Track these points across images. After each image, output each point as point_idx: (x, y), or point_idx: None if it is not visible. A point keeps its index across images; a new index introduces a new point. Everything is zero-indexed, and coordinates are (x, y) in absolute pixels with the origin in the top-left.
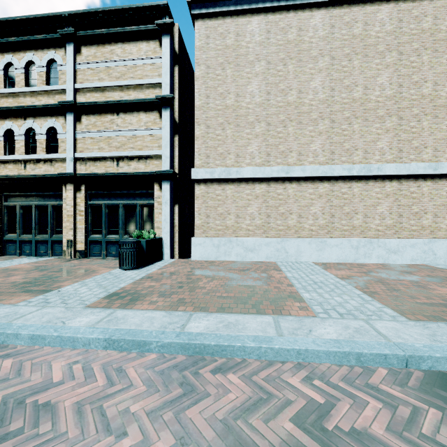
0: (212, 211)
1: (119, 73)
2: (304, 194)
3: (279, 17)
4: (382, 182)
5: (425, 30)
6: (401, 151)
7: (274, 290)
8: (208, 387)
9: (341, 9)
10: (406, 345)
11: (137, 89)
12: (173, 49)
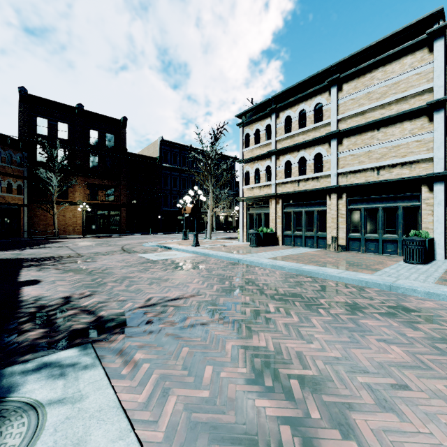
0: None
1: (379, 94)
2: None
3: None
4: None
5: None
6: None
7: None
8: None
9: None
10: None
11: (400, 102)
12: (445, 48)
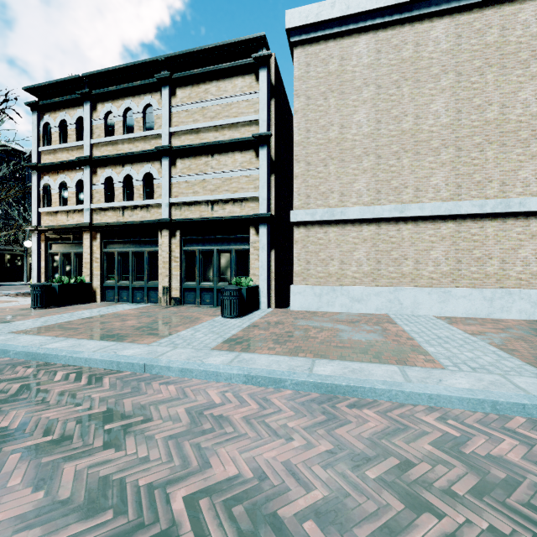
0: (313, 257)
1: (213, 113)
2: (423, 236)
3: (392, 34)
4: (525, 220)
5: None
6: None
7: (392, 343)
8: (348, 417)
9: (470, 14)
10: None
11: (232, 128)
12: (269, 82)
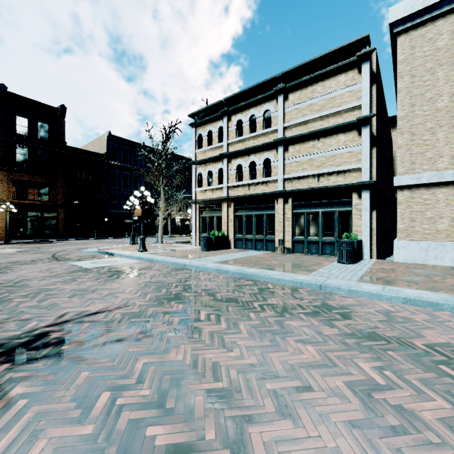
0: (418, 216)
1: (319, 107)
2: None
3: None
4: None
5: None
6: None
7: None
8: None
9: None
10: None
11: (336, 116)
12: (370, 71)
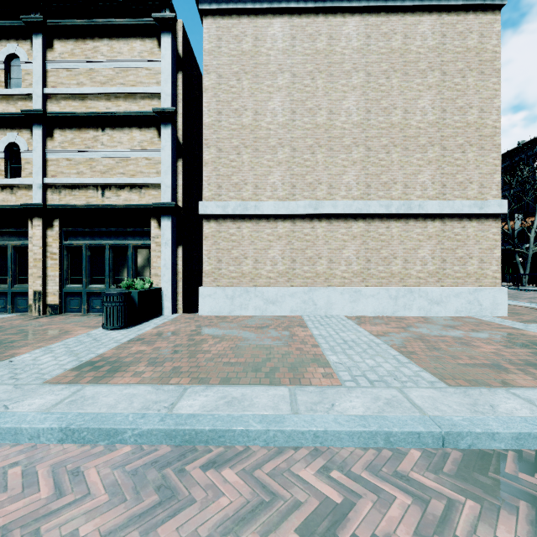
0: (225, 255)
1: (104, 77)
2: (336, 235)
3: (306, 21)
4: (424, 222)
5: (471, 48)
6: (444, 187)
7: (295, 352)
8: (194, 491)
9: (378, 17)
10: (443, 419)
11: (129, 99)
12: (176, 52)
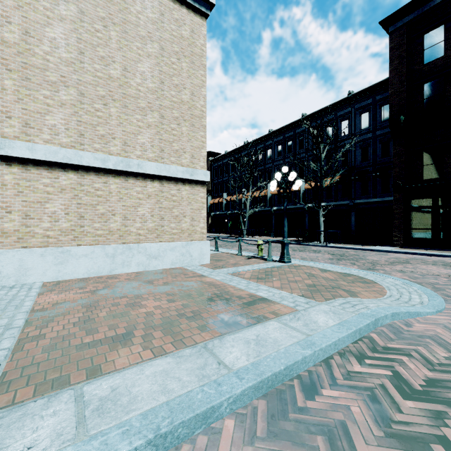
0: None
1: None
2: (36, 185)
3: None
4: (144, 181)
5: (184, 38)
6: (163, 151)
7: None
8: None
9: None
10: None
11: None
12: None
